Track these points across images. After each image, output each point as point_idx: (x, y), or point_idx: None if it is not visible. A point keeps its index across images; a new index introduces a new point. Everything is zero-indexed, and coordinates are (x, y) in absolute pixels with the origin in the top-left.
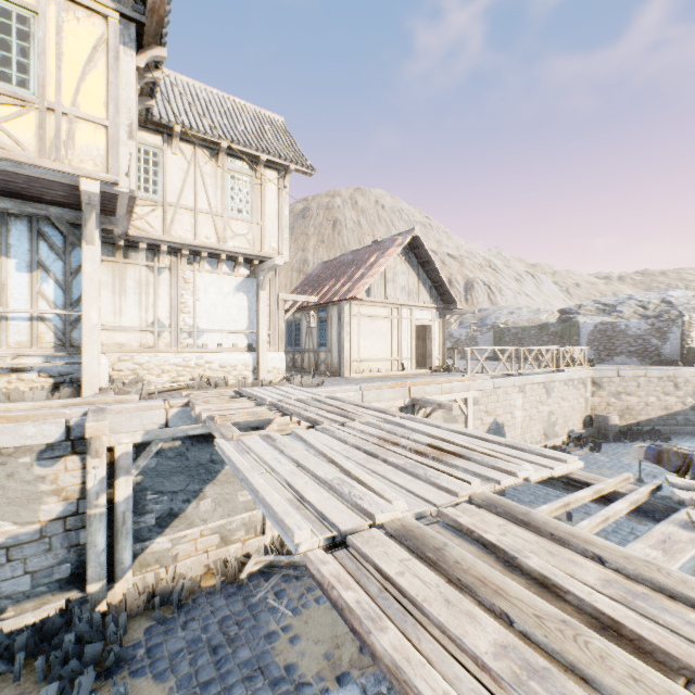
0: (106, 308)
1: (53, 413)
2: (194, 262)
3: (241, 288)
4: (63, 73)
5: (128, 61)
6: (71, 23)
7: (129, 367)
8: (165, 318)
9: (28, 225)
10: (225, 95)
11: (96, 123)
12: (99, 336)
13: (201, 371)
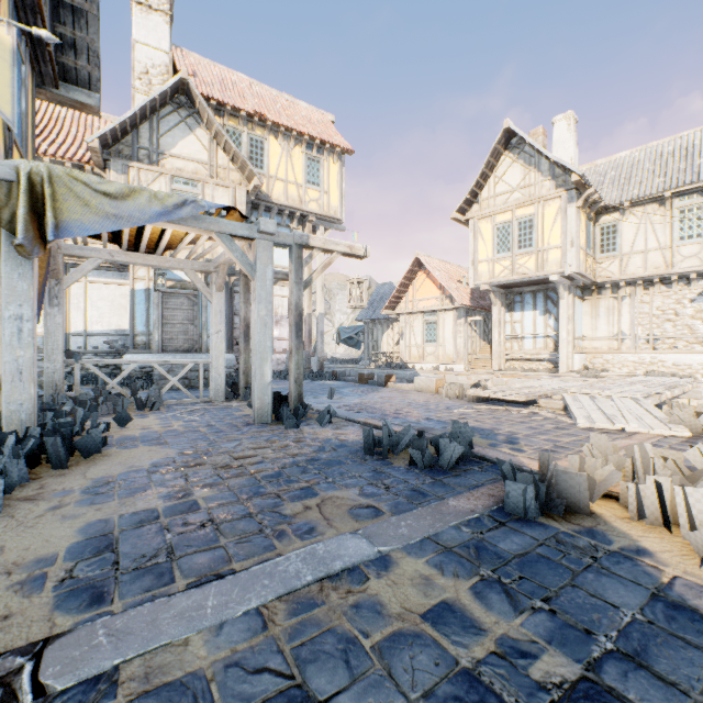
0: (587, 327)
1: (540, 377)
2: (649, 287)
3: (699, 298)
4: (543, 233)
5: (570, 210)
6: (546, 209)
7: (599, 362)
8: (625, 330)
9: (543, 294)
10: (696, 129)
11: (556, 248)
12: (570, 344)
13: (654, 368)
